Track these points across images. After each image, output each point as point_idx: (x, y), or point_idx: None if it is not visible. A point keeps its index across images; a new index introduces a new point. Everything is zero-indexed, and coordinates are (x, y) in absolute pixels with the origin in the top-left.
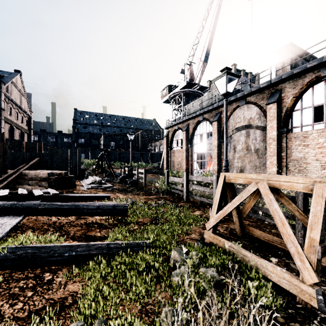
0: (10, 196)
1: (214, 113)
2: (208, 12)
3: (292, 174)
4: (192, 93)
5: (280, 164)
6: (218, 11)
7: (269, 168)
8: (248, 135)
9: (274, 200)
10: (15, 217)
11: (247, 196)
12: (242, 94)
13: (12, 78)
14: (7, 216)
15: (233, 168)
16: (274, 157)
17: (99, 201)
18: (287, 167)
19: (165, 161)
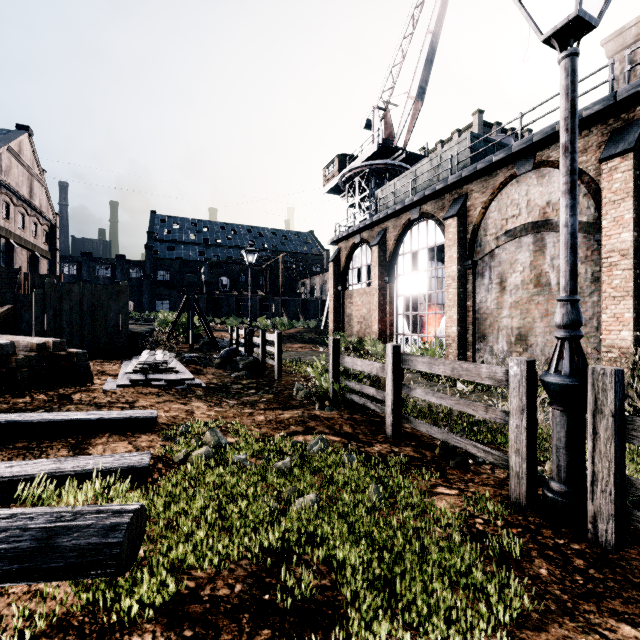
0: None
1: (448, 199)
2: None
3: None
4: (389, 170)
5: None
6: None
7: (610, 331)
8: (540, 248)
9: None
10: None
11: None
12: (528, 142)
13: (10, 141)
14: None
15: (497, 332)
16: (627, 300)
17: (110, 440)
18: None
19: (332, 314)
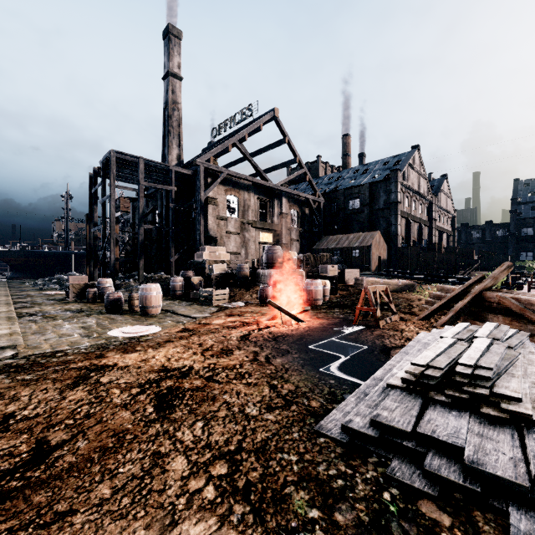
0: None
1: None
2: None
3: None
4: None
5: None
6: None
7: None
8: None
9: None
10: None
11: None
12: None
13: (441, 186)
14: None
15: None
16: None
17: None
18: None
19: None
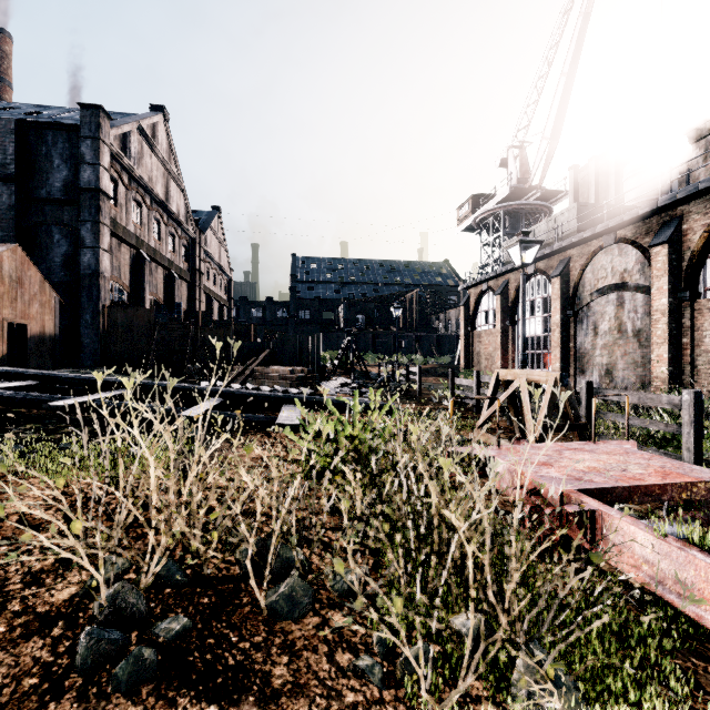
0: (275, 391)
1: (556, 260)
2: (559, 33)
3: (704, 379)
4: (524, 209)
5: (678, 360)
6: (583, 27)
7: (655, 367)
8: (621, 303)
9: (527, 393)
10: (294, 406)
11: (512, 392)
12: (605, 226)
13: (211, 222)
14: (288, 405)
15: (592, 367)
16: (665, 346)
17: None
18: (693, 366)
19: (462, 352)
